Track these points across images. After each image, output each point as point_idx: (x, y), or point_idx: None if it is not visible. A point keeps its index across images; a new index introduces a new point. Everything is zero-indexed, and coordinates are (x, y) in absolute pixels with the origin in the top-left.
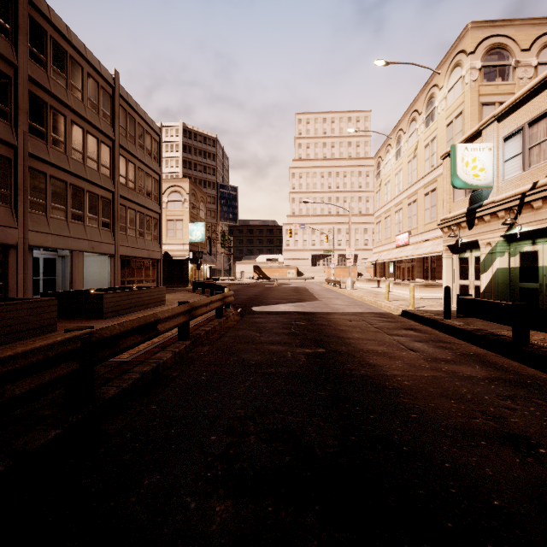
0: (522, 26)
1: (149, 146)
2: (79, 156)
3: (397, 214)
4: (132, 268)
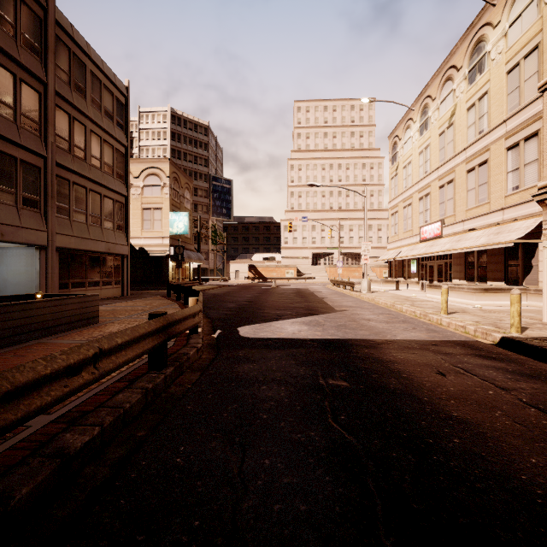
0: None
1: (110, 107)
2: None
3: (421, 201)
4: (82, 266)
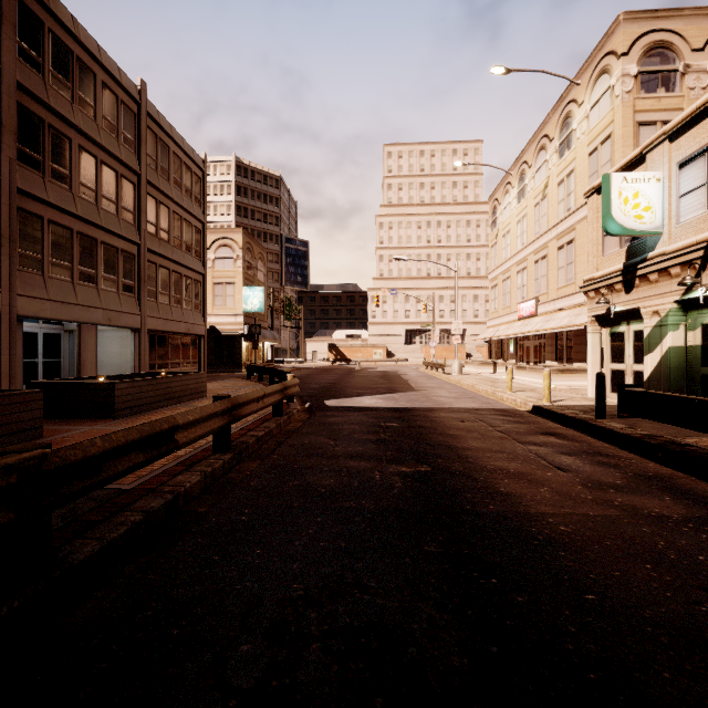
0: (694, 17)
1: (189, 184)
2: (91, 195)
3: (519, 276)
4: (165, 347)
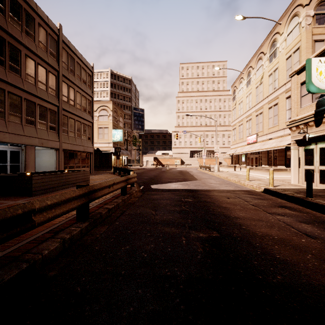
0: None
1: (85, 78)
2: (32, 80)
3: (247, 123)
4: (72, 158)
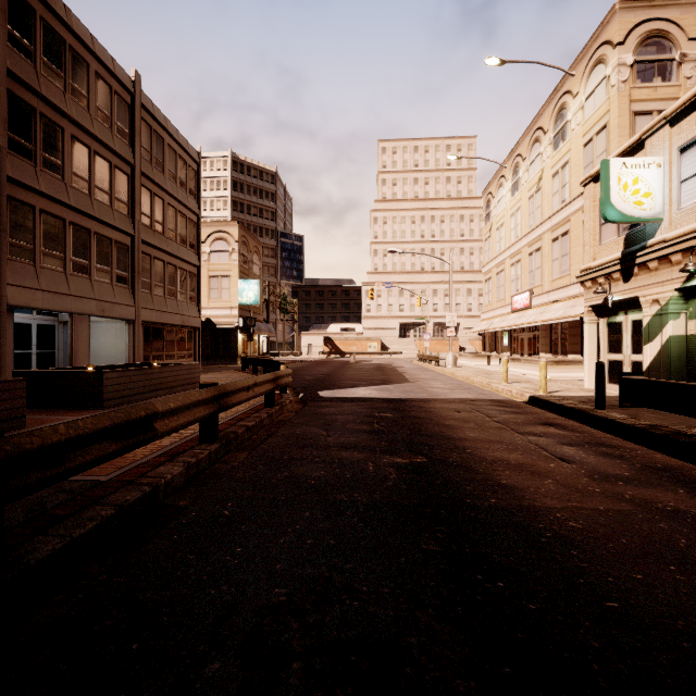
0: (690, 5)
1: (184, 176)
2: (84, 185)
3: (513, 268)
4: (160, 339)
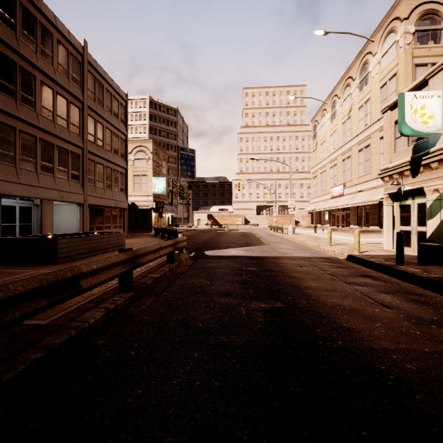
0: None
1: (117, 110)
2: (49, 114)
3: (332, 169)
4: (101, 216)
